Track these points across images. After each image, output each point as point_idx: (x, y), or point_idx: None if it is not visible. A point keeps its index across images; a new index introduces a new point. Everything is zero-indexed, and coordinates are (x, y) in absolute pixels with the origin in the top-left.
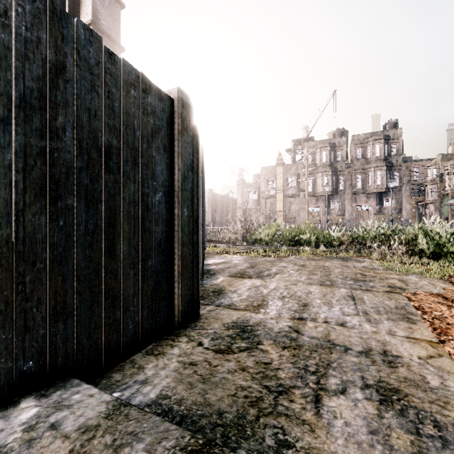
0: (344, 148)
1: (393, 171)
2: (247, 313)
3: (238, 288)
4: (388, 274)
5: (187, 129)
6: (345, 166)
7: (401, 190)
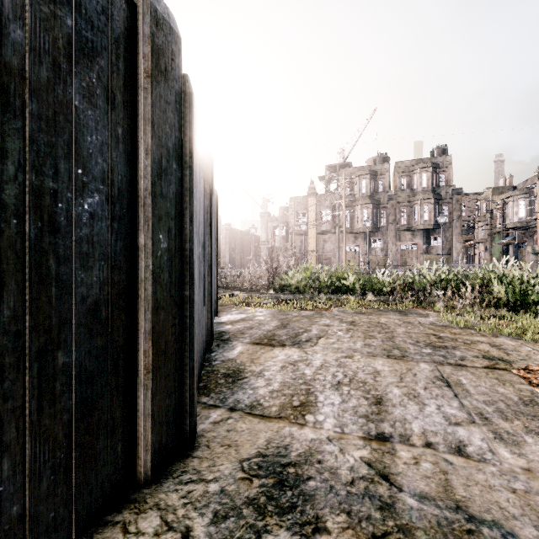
0: (387, 177)
1: (442, 204)
2: (285, 426)
3: (266, 366)
4: (471, 336)
5: (167, 75)
6: (388, 198)
7: (451, 227)
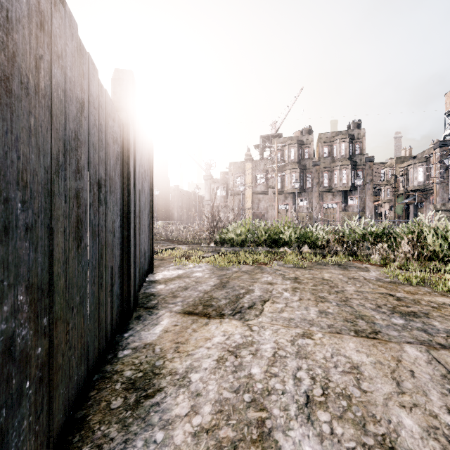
0: (311, 146)
1: (357, 170)
2: None
3: (195, 360)
4: (430, 296)
5: None
6: (313, 164)
7: (365, 189)
